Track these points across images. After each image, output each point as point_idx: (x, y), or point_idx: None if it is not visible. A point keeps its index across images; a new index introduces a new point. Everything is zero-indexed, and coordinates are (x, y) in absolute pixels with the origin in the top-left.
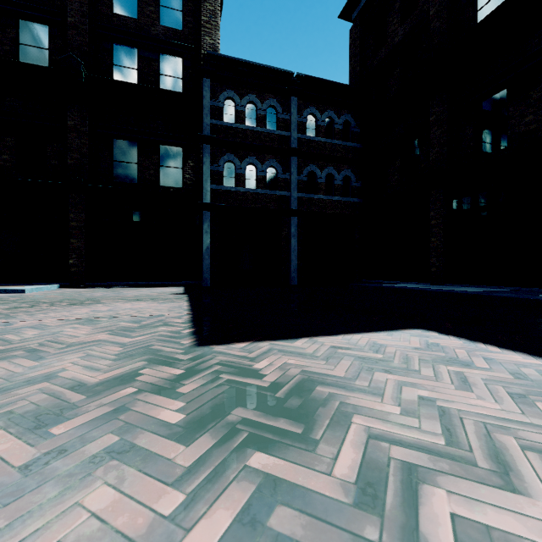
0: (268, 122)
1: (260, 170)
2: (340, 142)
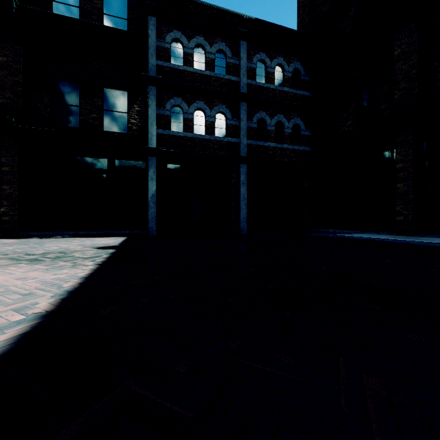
0: (216, 67)
1: (209, 115)
2: (290, 90)
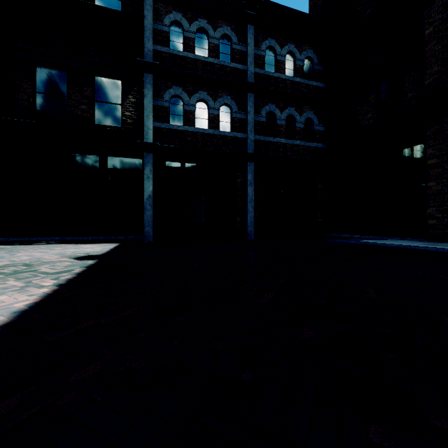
0: (221, 54)
1: (212, 108)
2: (302, 80)
